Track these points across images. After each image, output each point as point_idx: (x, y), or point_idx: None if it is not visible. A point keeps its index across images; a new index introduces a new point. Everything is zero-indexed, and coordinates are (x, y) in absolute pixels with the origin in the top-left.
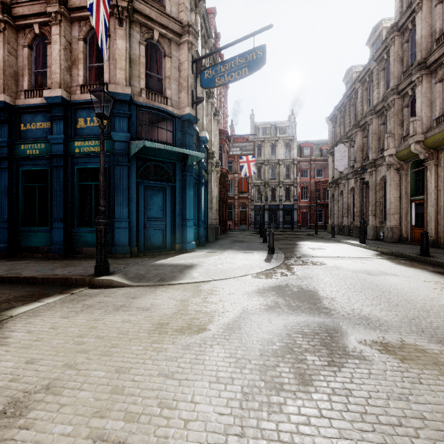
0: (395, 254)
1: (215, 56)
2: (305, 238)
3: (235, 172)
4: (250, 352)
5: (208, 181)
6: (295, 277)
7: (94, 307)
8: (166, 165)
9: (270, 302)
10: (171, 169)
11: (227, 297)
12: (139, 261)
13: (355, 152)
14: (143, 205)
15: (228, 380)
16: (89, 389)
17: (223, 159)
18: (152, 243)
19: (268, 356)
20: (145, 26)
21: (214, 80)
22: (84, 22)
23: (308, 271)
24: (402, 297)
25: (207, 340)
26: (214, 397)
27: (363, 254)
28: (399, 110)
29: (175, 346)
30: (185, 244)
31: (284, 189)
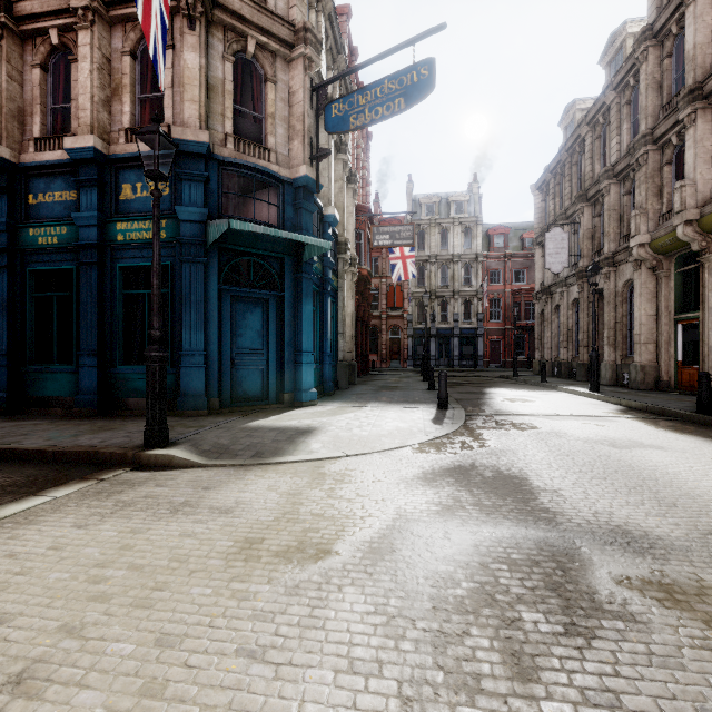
0: (653, 411)
1: (349, 84)
2: (497, 382)
3: (382, 275)
4: (412, 603)
5: (338, 289)
6: (487, 450)
7: (134, 507)
8: (267, 262)
9: (446, 497)
10: (276, 268)
11: (370, 489)
12: (222, 421)
13: (580, 242)
14: (230, 327)
15: (372, 667)
16: (98, 685)
17: (363, 254)
18: (245, 392)
19: (447, 612)
20: (232, 31)
21: (347, 119)
22: (133, 24)
23: (507, 440)
24: (681, 489)
25: (332, 575)
26: (344, 709)
27: (597, 411)
28: (656, 170)
29: (273, 588)
30: (299, 393)
31: (461, 303)
